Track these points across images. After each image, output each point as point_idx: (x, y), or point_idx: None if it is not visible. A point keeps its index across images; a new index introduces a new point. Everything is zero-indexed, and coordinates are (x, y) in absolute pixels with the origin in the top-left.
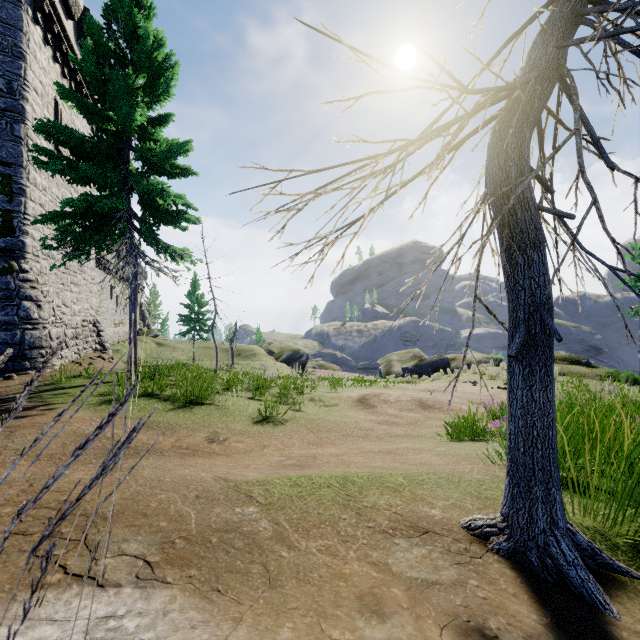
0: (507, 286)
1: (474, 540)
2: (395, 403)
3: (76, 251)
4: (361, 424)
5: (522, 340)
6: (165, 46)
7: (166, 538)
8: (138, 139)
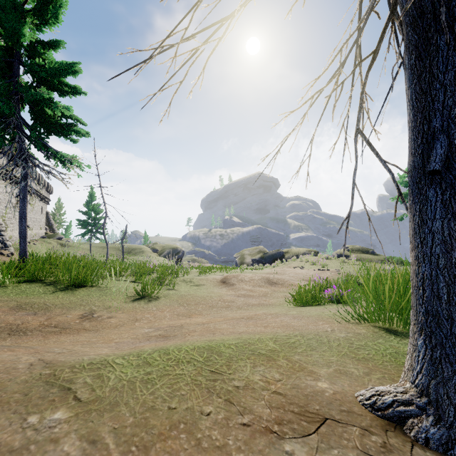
0: (416, 91)
1: (386, 425)
2: (249, 281)
3: None
4: (224, 297)
5: (446, 151)
6: None
7: None
8: (29, 57)
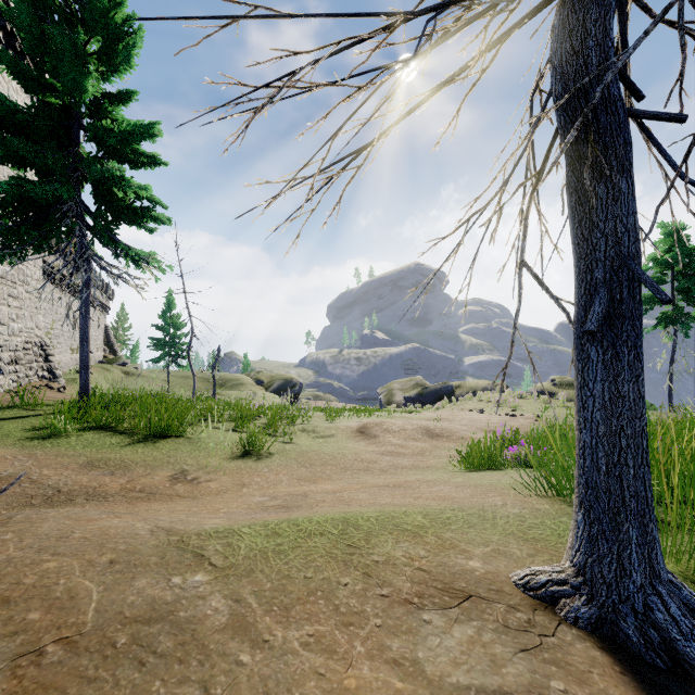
0: (578, 236)
1: (537, 605)
2: (399, 432)
3: (7, 250)
4: (362, 456)
5: (604, 309)
6: (125, 5)
7: (30, 645)
8: (91, 117)
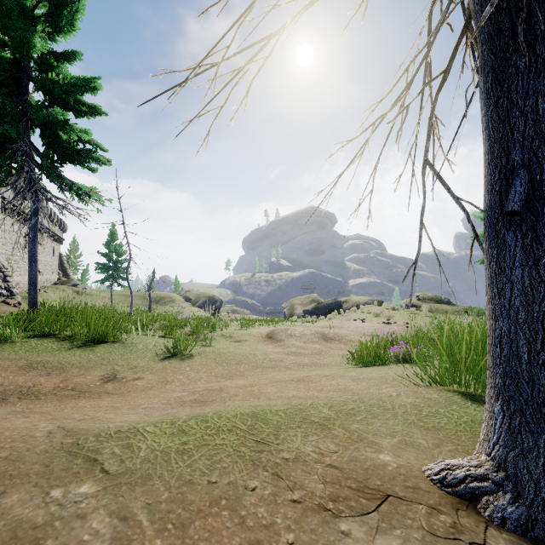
0: (493, 119)
1: (458, 504)
2: (300, 337)
3: None
4: (270, 356)
5: (526, 189)
6: None
7: None
8: (40, 72)
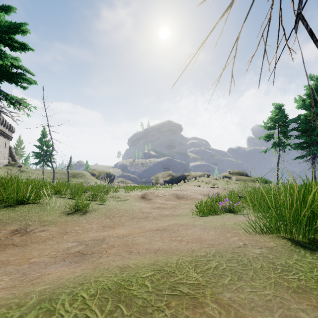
0: None
1: None
2: (162, 196)
3: None
4: (143, 210)
5: None
6: None
7: None
8: None
